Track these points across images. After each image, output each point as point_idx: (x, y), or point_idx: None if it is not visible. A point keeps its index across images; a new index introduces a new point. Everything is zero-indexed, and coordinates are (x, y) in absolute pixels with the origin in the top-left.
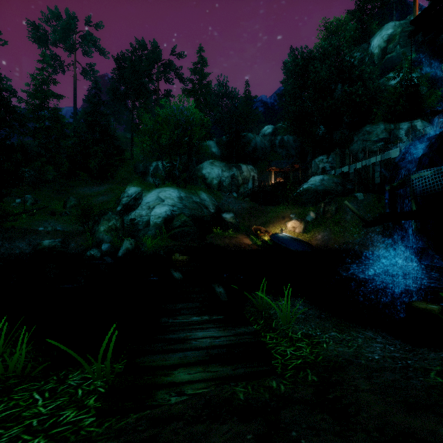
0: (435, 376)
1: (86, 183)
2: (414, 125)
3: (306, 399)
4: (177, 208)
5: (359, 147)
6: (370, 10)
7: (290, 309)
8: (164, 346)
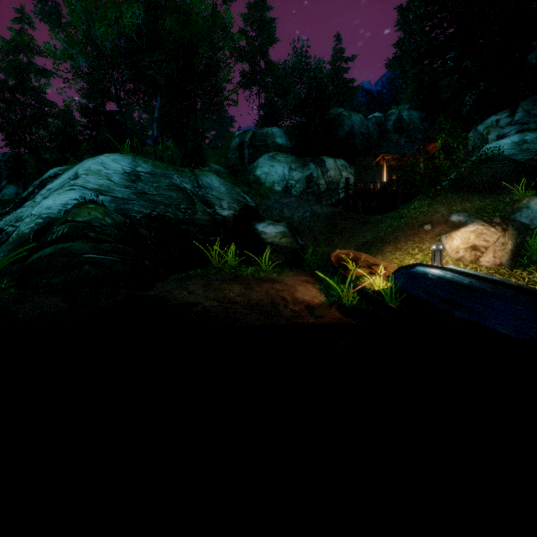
0: None
1: None
2: None
3: None
4: (109, 197)
5: None
6: None
7: None
8: None
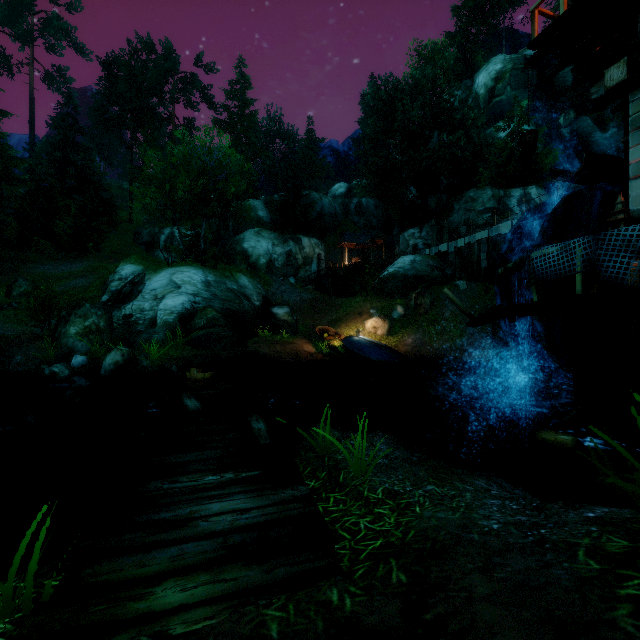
0: (586, 559)
1: (50, 257)
2: (528, 193)
3: (387, 626)
4: (202, 299)
5: (461, 218)
6: (474, 36)
7: (367, 451)
8: (145, 536)
